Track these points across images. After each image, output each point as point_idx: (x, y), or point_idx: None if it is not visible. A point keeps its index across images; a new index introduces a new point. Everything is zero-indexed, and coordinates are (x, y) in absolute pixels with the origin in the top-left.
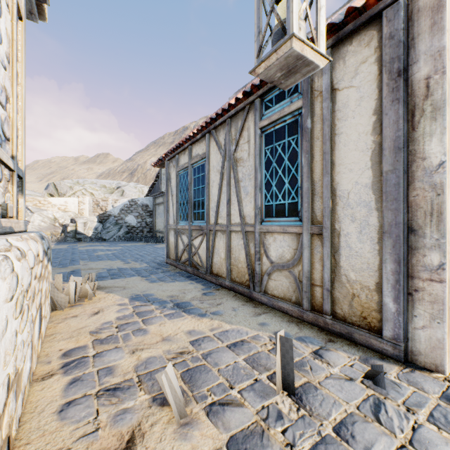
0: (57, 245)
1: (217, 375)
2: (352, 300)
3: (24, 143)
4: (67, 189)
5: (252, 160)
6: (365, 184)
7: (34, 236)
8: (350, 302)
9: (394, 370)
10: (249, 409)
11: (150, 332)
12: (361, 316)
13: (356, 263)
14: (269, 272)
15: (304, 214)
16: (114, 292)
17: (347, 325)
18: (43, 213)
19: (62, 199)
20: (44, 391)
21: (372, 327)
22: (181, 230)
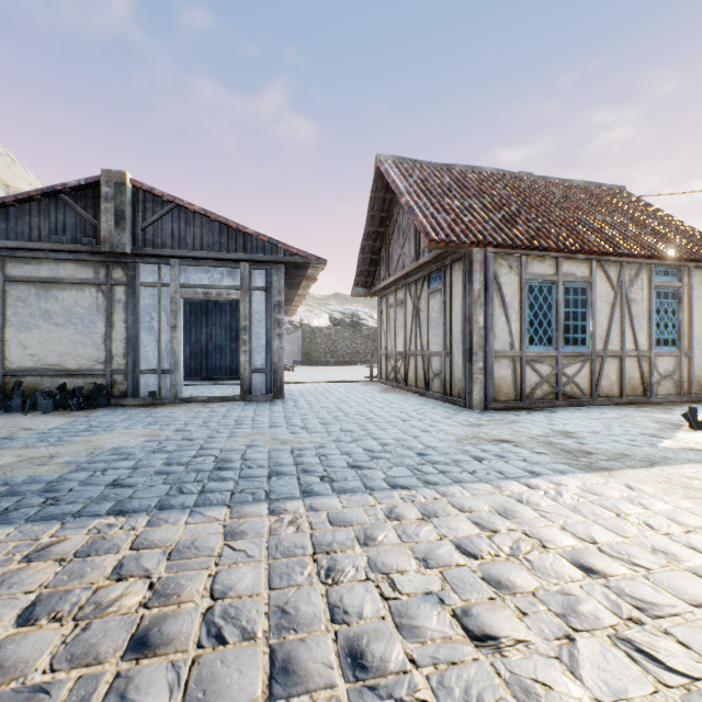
0: None
1: None
2: (698, 384)
3: None
4: None
5: (645, 305)
6: (701, 334)
7: None
8: (697, 385)
9: None
10: None
11: None
12: (700, 390)
13: (699, 367)
14: (658, 381)
15: (681, 345)
16: (681, 423)
17: (699, 395)
18: None
19: None
20: None
21: None
22: (536, 357)
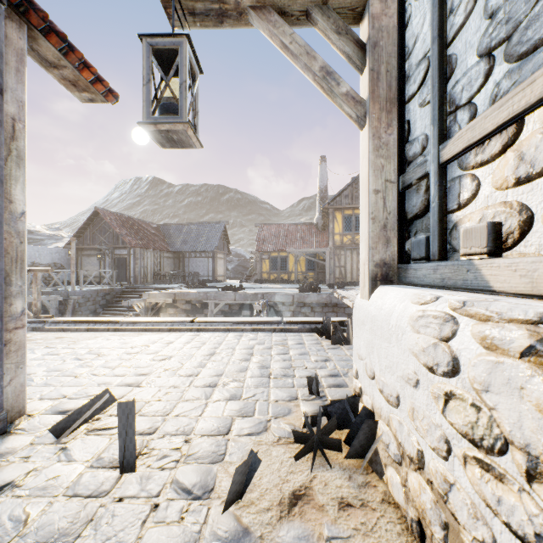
0: None
1: (142, 540)
2: None
3: None
4: None
5: None
6: None
7: None
8: None
9: (25, 435)
10: (176, 473)
11: None
12: None
13: None
14: None
15: None
16: None
17: None
18: None
19: None
20: None
21: None
22: None
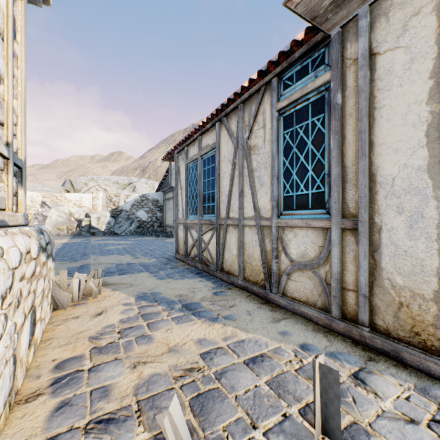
0: (72, 239)
1: (235, 405)
2: (399, 310)
3: (24, 131)
4: (82, 185)
5: (268, 147)
6: (418, 166)
7: (29, 230)
8: (396, 313)
9: None
10: None
11: (155, 340)
12: (411, 331)
13: (404, 265)
14: (289, 272)
15: (332, 206)
16: (121, 290)
17: (392, 341)
18: (59, 208)
19: (78, 195)
20: (24, 419)
21: (428, 346)
22: (190, 224)
